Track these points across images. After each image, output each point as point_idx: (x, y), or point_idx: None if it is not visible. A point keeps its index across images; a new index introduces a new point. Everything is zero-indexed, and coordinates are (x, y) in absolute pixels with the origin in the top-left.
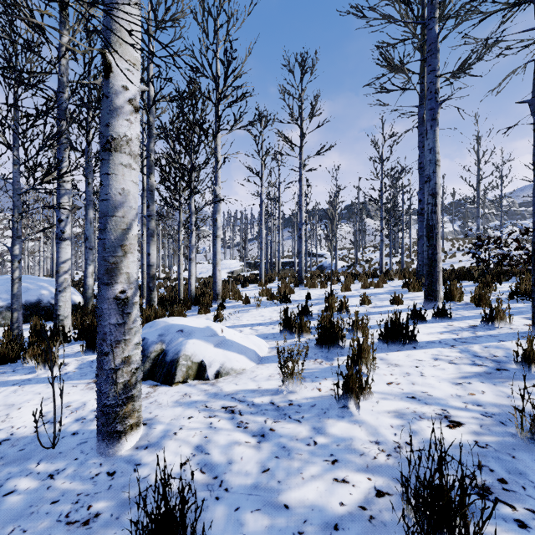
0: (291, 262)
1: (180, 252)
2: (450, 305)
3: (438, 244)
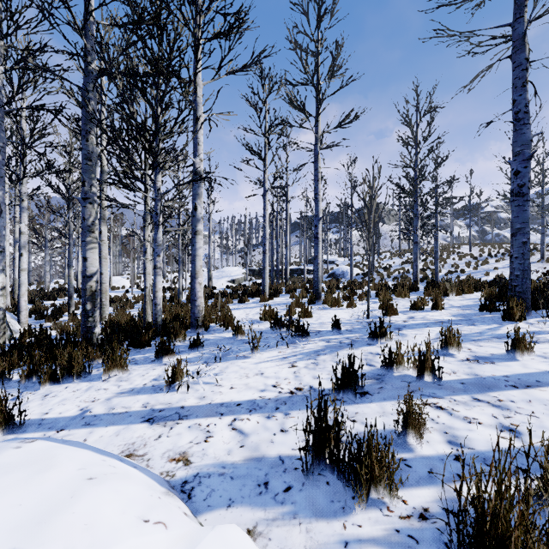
0: (299, 269)
1: (145, 256)
2: None
3: None
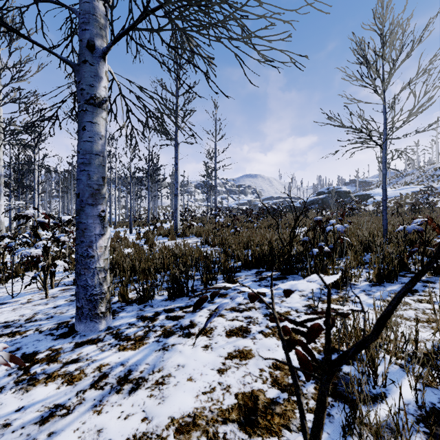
0: None
1: None
2: None
3: None
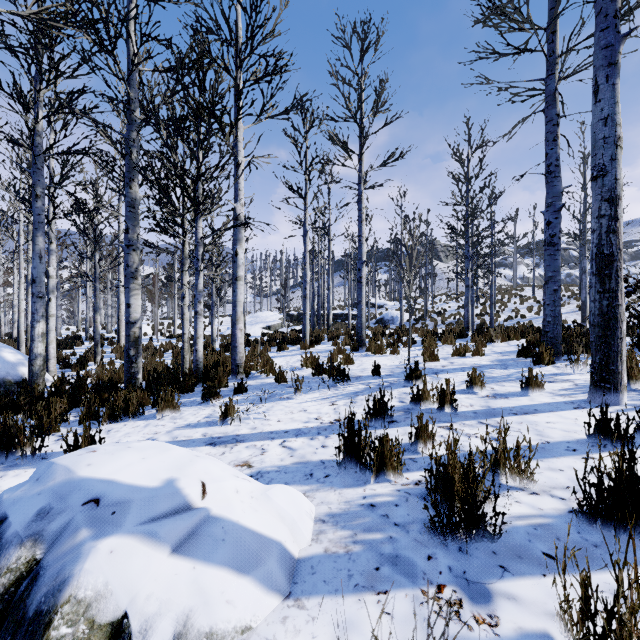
0: (343, 314)
1: (183, 301)
2: (637, 397)
3: (620, 289)
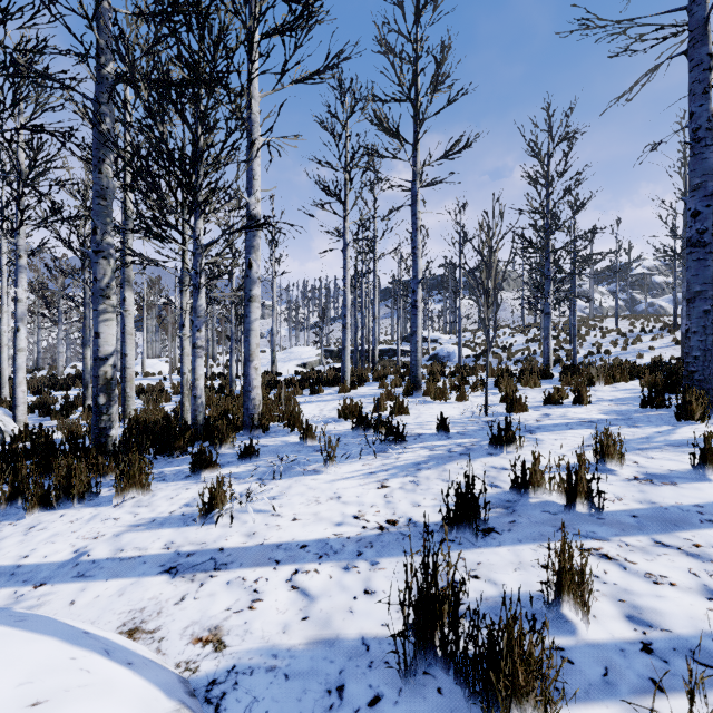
0: (391, 349)
1: (183, 330)
2: None
3: None
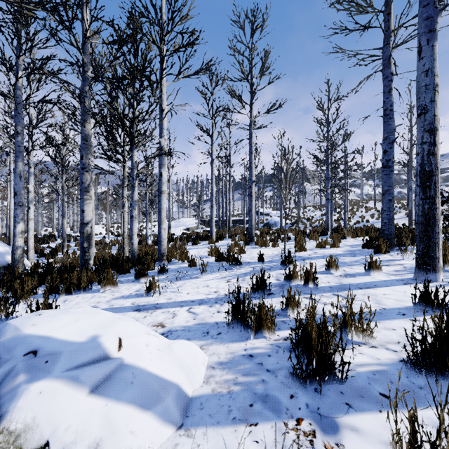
0: (240, 219)
1: (124, 209)
2: None
3: (438, 196)
